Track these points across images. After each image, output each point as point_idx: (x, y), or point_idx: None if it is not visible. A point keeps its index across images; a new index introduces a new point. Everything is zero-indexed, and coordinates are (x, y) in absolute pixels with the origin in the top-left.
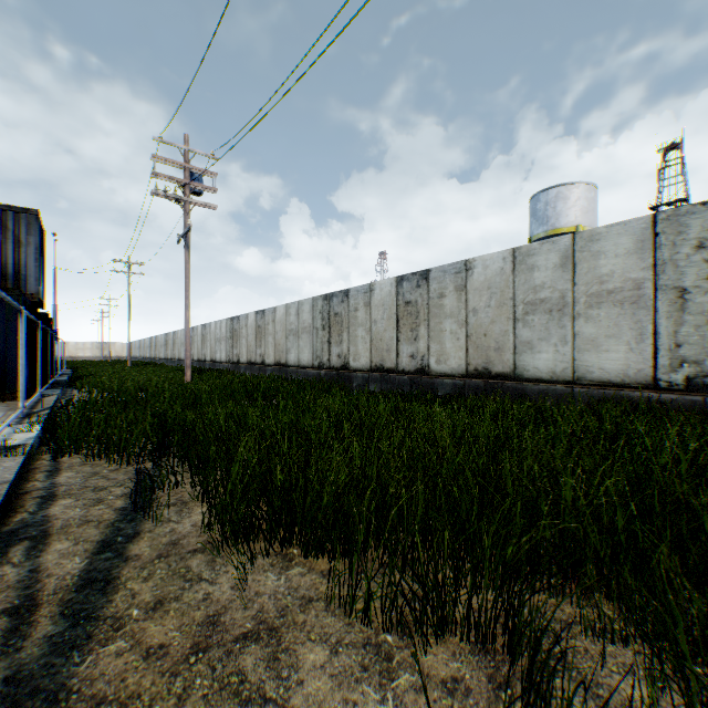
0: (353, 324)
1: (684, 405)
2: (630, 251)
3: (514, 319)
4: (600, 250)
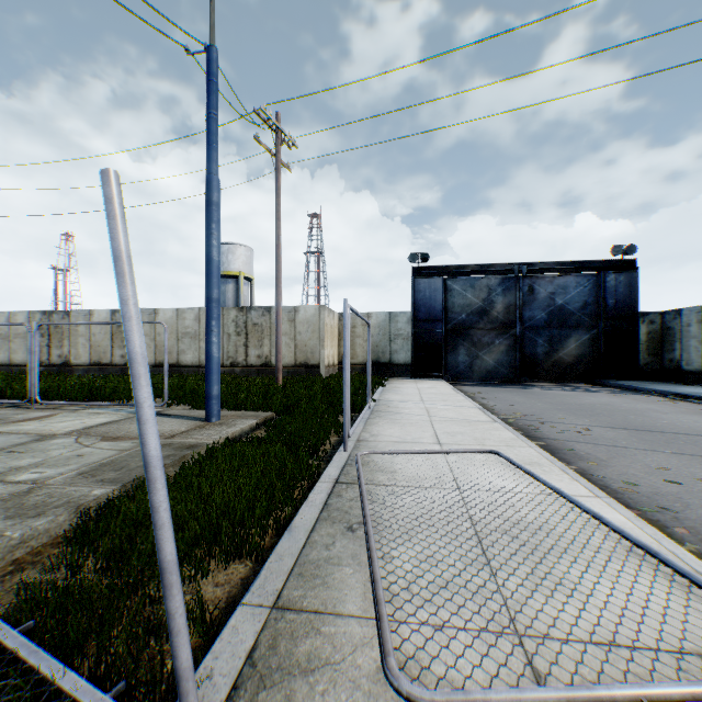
0: (75, 335)
1: (230, 372)
2: None
3: (178, 339)
4: None
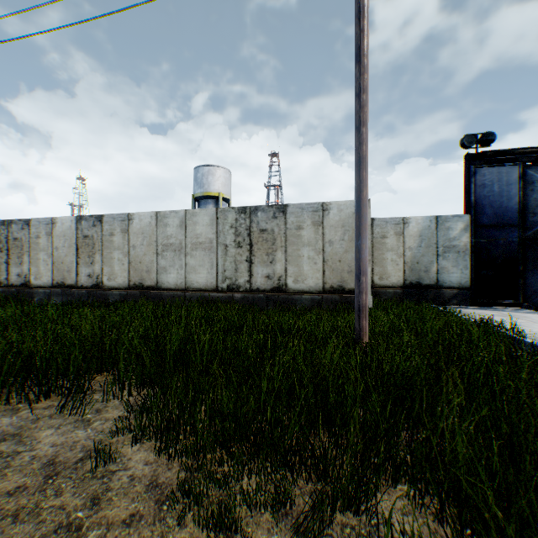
0: (35, 249)
1: (227, 298)
2: (208, 224)
3: (157, 253)
4: (197, 221)
